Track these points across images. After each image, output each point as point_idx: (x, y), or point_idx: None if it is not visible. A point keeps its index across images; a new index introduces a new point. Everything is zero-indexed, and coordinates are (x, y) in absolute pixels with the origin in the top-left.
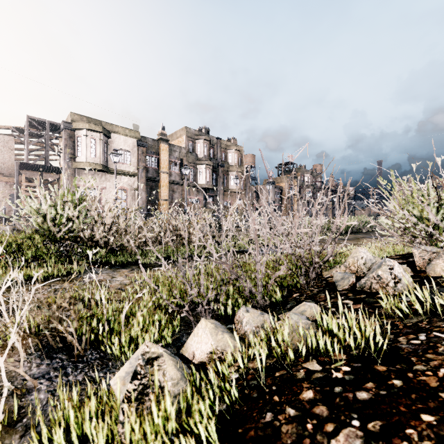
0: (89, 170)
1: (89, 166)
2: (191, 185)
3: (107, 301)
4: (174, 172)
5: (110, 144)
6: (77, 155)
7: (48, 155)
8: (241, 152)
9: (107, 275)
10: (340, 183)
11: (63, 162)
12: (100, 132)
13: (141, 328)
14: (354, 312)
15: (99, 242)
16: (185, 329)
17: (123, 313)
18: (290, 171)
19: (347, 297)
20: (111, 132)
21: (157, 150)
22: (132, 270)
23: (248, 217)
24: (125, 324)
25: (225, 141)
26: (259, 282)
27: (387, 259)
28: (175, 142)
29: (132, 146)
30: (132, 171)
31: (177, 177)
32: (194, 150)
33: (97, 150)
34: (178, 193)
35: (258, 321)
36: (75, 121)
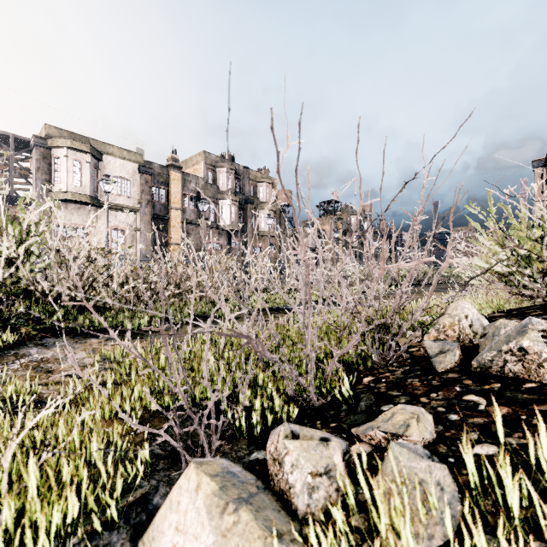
0: (71, 203)
1: (72, 198)
2: (210, 226)
3: (34, 402)
4: (189, 208)
5: (102, 169)
6: (54, 181)
7: (12, 180)
8: (275, 186)
9: (61, 349)
10: (393, 226)
11: (34, 191)
12: (88, 153)
13: (35, 501)
14: (504, 426)
15: (59, 297)
16: (166, 467)
17: (7, 454)
18: (334, 211)
19: (466, 389)
20: (103, 154)
21: (166, 180)
22: (107, 341)
23: (283, 267)
24: (16, 476)
25: (254, 171)
26: (311, 364)
27: (534, 318)
28: (191, 170)
29: (132, 172)
30: (132, 206)
31: (193, 215)
32: (215, 181)
33: (83, 177)
34: (194, 236)
35: (317, 459)
36: (51, 136)
